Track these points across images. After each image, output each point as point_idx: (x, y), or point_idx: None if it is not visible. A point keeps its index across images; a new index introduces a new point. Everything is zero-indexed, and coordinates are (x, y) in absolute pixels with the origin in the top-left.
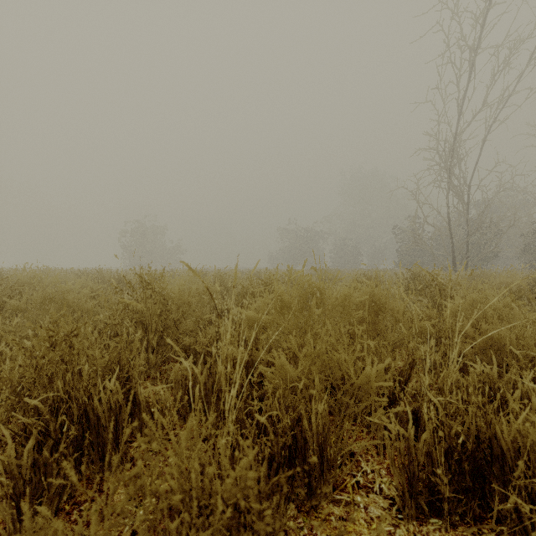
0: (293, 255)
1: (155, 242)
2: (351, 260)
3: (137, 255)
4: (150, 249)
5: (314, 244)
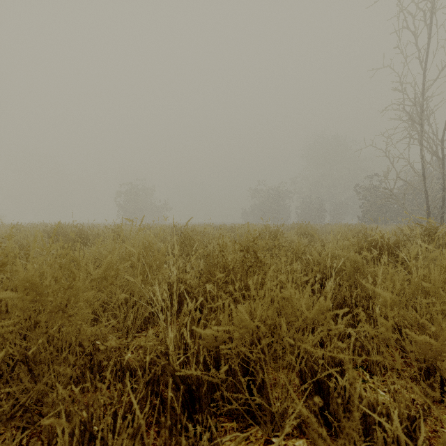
0: (263, 212)
1: (145, 201)
2: (315, 215)
3: (130, 212)
4: (141, 207)
5: (281, 201)
